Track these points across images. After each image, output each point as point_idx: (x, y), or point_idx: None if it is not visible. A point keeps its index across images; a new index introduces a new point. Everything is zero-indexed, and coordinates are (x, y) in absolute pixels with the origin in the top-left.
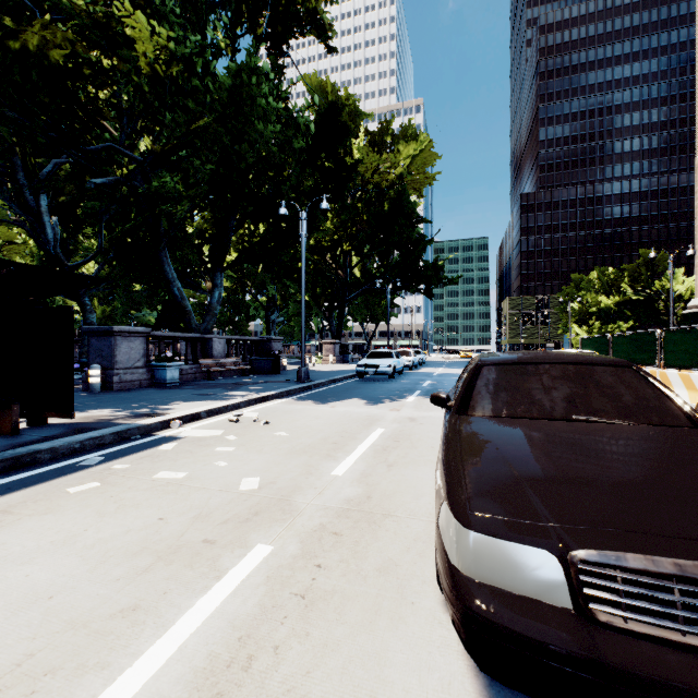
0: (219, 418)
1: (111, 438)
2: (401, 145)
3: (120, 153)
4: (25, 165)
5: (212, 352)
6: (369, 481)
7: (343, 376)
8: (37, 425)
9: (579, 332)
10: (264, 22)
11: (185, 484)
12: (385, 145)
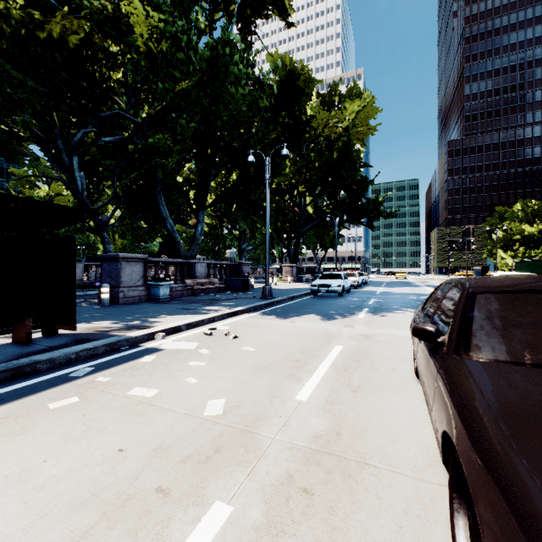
0: (196, 330)
1: (103, 349)
2: (347, 103)
3: (125, 118)
4: (62, 134)
5: (195, 274)
6: (335, 410)
7: (299, 294)
8: (49, 335)
9: (504, 256)
10: (236, 7)
11: (154, 404)
12: (334, 104)
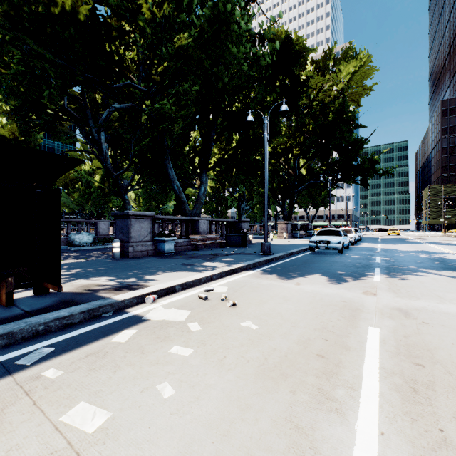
0: (191, 292)
1: (81, 317)
2: (343, 65)
3: (135, 88)
4: (92, 114)
5: (198, 230)
6: None
7: (297, 250)
8: (39, 294)
9: None
10: None
11: None
12: (328, 68)
